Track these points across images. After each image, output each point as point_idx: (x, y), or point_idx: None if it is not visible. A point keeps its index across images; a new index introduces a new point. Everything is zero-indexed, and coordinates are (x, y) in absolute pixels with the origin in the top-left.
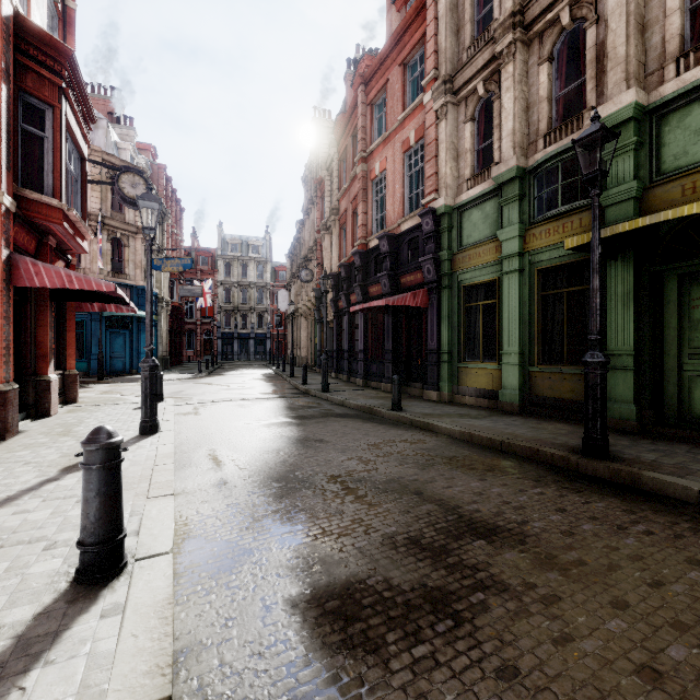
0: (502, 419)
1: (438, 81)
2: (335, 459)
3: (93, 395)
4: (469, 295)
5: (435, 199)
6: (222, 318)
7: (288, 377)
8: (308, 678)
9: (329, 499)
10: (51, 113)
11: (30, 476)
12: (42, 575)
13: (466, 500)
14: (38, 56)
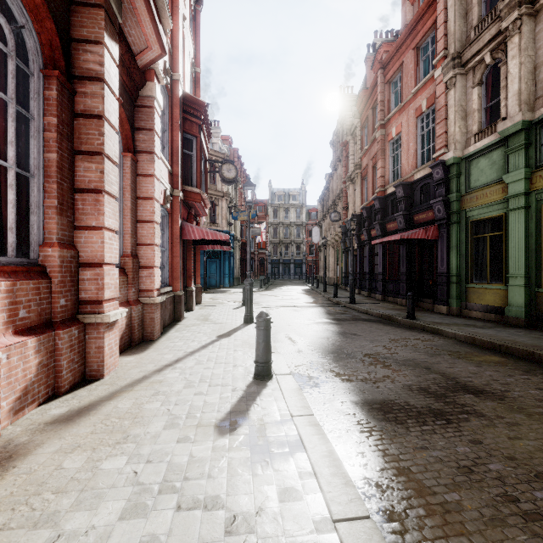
0: (506, 330)
1: (447, 59)
2: (366, 345)
3: (206, 300)
4: (477, 228)
5: (445, 153)
6: (271, 249)
7: (322, 292)
8: (368, 426)
9: (366, 365)
10: (196, 140)
11: (205, 338)
12: (239, 375)
13: (463, 375)
14: (191, 111)
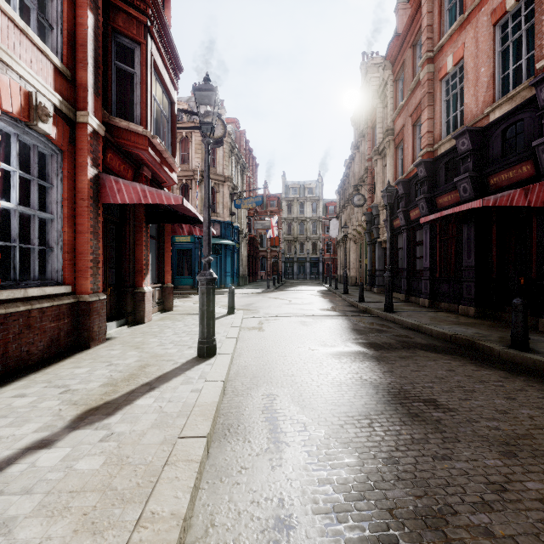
0: None
1: None
2: (515, 487)
3: (187, 304)
4: None
5: None
6: (285, 247)
7: (342, 294)
8: None
9: None
10: (139, 50)
11: (36, 424)
12: None
13: None
14: None
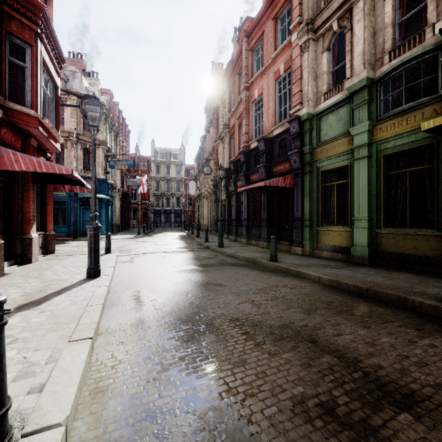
0: (358, 269)
1: (302, 24)
2: (232, 302)
3: (67, 248)
4: (325, 178)
5: (300, 109)
6: (154, 200)
7: (195, 237)
8: None
9: (231, 345)
10: (30, 50)
11: None
12: None
13: (362, 351)
14: (20, 9)
